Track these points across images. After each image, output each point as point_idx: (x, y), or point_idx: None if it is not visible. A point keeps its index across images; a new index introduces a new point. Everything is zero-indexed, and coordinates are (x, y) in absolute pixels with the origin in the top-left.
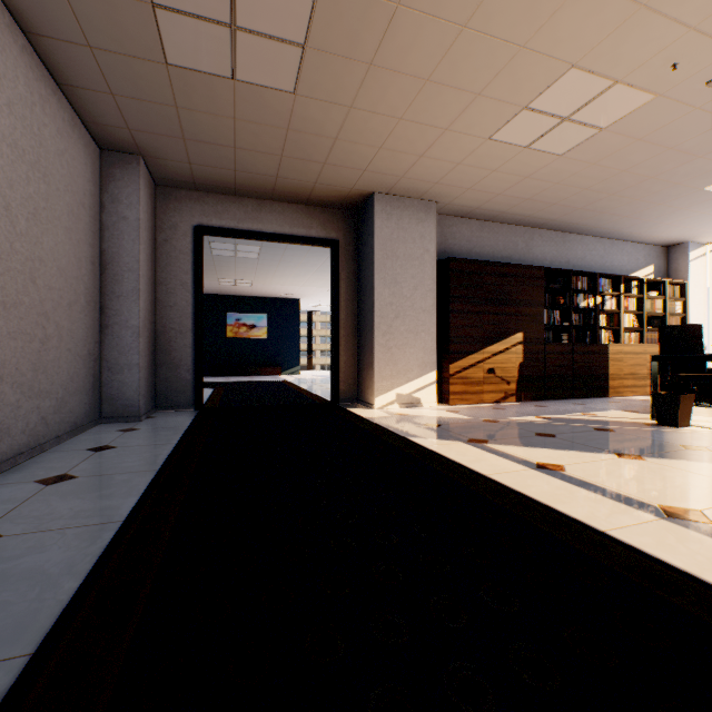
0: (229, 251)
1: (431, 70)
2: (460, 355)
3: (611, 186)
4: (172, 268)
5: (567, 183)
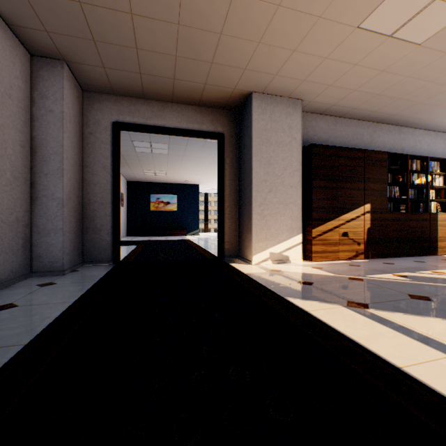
0: (147, 149)
1: None
2: (320, 222)
3: None
4: (96, 155)
5: (417, 76)
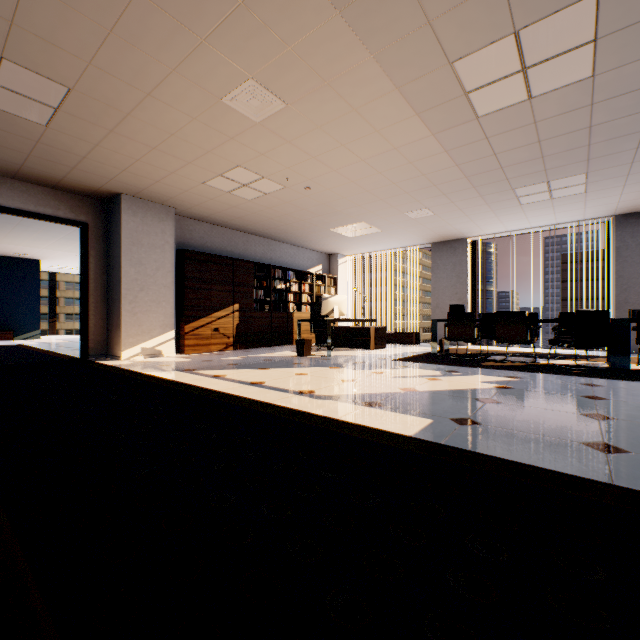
0: None
1: (156, 145)
2: (193, 319)
3: (284, 220)
4: None
5: (260, 214)
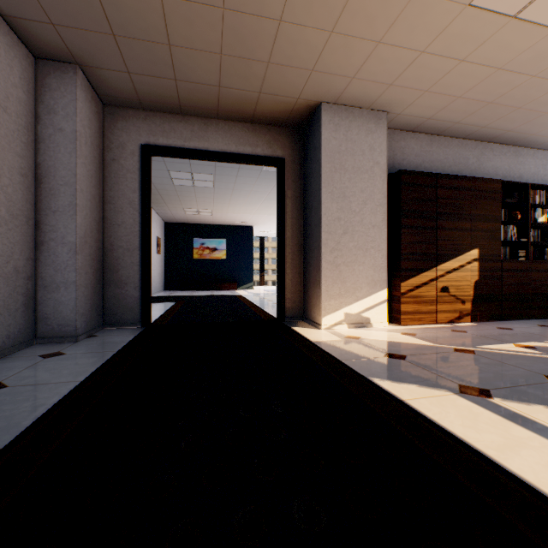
0: (188, 181)
1: None
2: (411, 272)
3: None
4: (120, 187)
5: (546, 74)
